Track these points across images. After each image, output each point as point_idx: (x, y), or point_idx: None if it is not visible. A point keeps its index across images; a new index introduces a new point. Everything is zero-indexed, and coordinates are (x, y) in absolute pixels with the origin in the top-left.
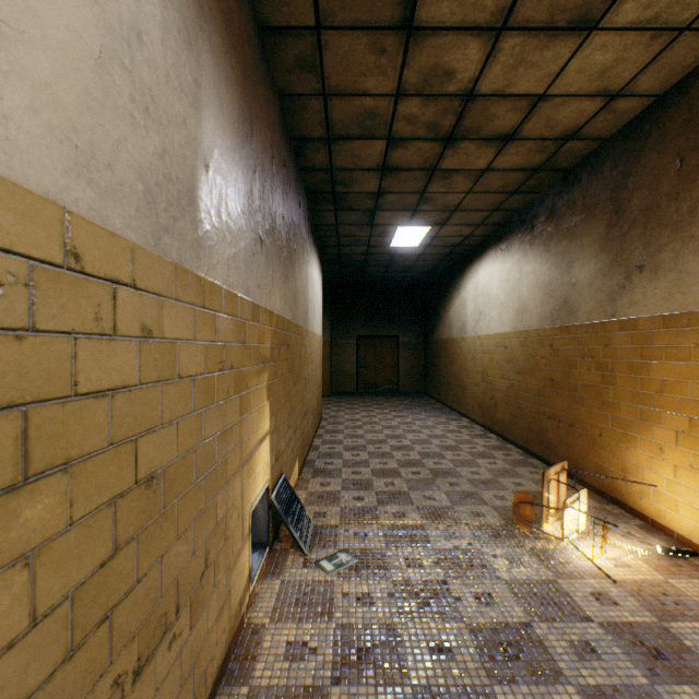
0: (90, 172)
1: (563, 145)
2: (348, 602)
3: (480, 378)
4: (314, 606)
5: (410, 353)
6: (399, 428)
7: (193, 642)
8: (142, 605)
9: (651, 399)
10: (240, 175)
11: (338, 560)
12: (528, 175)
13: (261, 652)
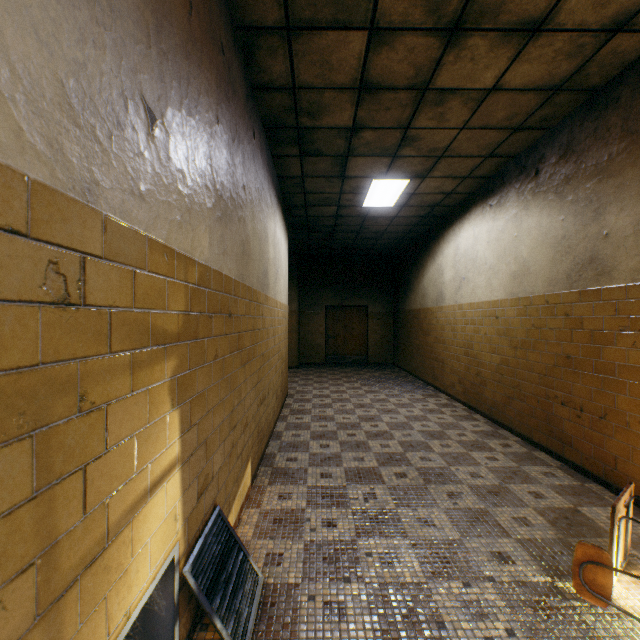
0: None
1: (605, 43)
2: None
3: (461, 351)
4: None
5: (379, 323)
6: (372, 407)
7: None
8: None
9: None
10: None
11: None
12: (543, 99)
13: None
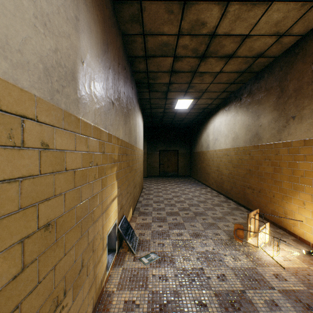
0: (4, 51)
1: (256, 60)
2: (155, 279)
3: (215, 169)
4: (138, 281)
5: (183, 158)
6: (178, 192)
7: (74, 307)
8: (42, 295)
9: (299, 179)
10: (101, 69)
11: (150, 257)
12: (239, 74)
13: (111, 306)
